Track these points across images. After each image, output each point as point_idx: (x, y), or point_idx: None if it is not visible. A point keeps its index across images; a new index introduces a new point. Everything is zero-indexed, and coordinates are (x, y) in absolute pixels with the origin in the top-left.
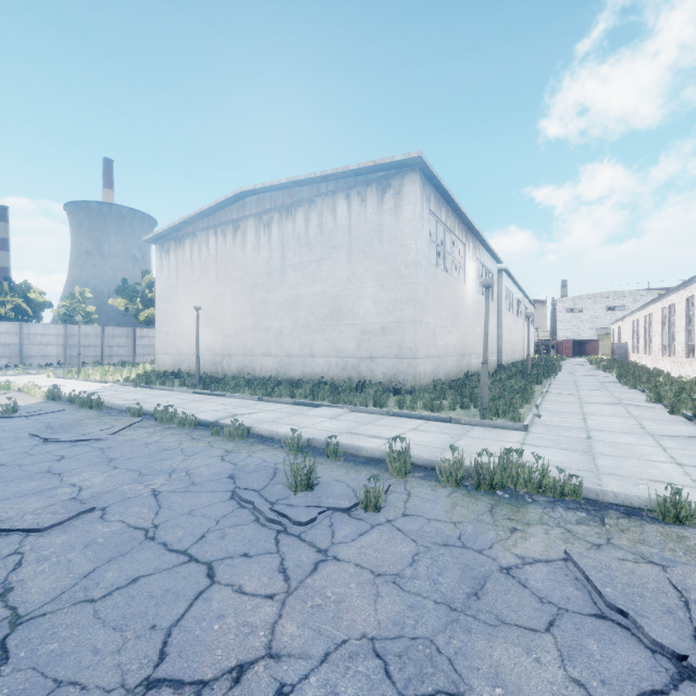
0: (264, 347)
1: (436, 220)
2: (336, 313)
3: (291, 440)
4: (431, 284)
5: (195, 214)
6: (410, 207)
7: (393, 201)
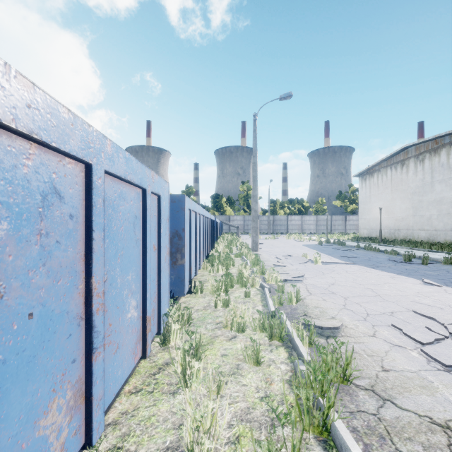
0: (419, 225)
1: None
2: None
3: (411, 254)
4: None
5: (379, 161)
6: None
7: None
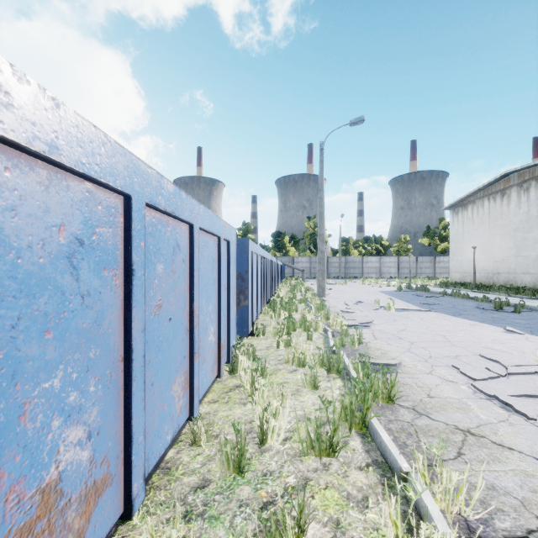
0: (524, 268)
1: None
2: None
3: (504, 302)
4: None
5: (474, 191)
6: None
7: None
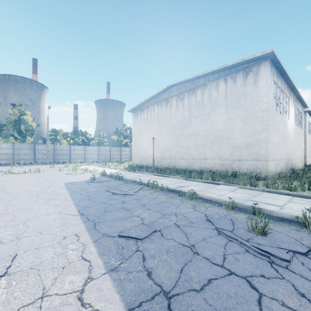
0: (180, 155)
1: (276, 86)
2: (218, 138)
3: (228, 203)
4: (274, 120)
5: (149, 98)
6: (264, 80)
7: (252, 78)
